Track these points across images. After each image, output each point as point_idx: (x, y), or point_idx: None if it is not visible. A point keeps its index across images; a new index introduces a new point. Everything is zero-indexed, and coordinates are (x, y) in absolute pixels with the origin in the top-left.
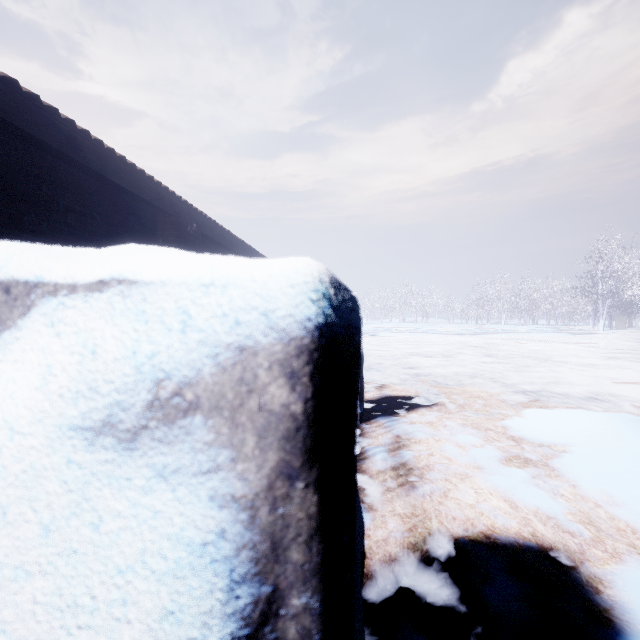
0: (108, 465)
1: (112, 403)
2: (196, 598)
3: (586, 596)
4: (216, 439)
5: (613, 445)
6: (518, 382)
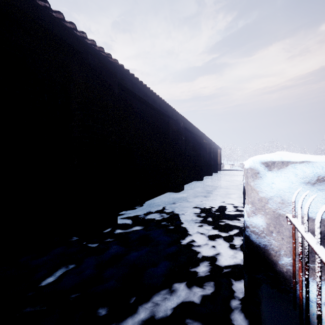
0: (309, 188)
1: (309, 179)
2: None
3: None
4: None
5: None
6: None
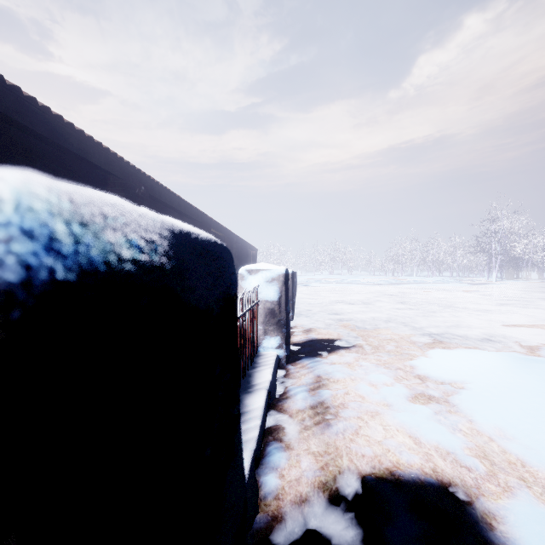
0: None
1: None
2: None
3: (481, 534)
4: None
5: (504, 382)
6: (425, 326)
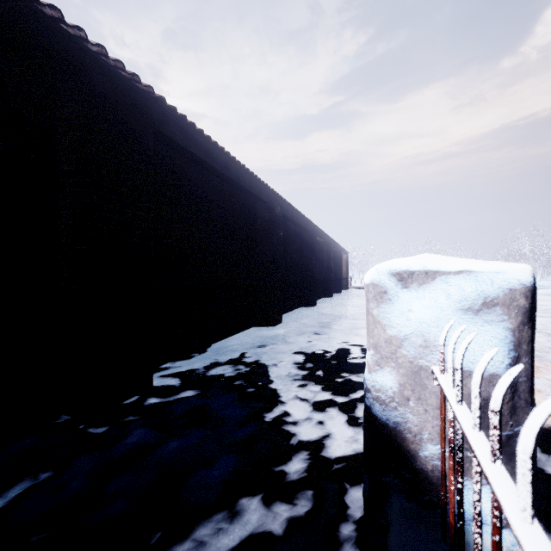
0: (470, 319)
1: (471, 303)
2: (501, 352)
3: None
4: (503, 313)
5: None
6: None
